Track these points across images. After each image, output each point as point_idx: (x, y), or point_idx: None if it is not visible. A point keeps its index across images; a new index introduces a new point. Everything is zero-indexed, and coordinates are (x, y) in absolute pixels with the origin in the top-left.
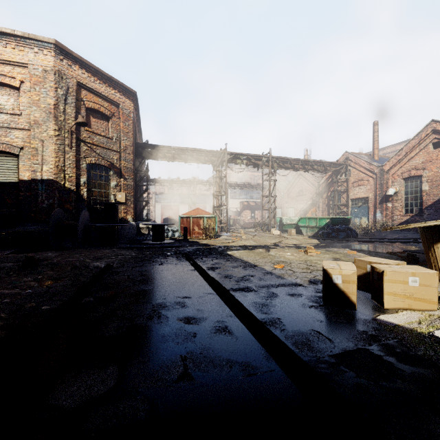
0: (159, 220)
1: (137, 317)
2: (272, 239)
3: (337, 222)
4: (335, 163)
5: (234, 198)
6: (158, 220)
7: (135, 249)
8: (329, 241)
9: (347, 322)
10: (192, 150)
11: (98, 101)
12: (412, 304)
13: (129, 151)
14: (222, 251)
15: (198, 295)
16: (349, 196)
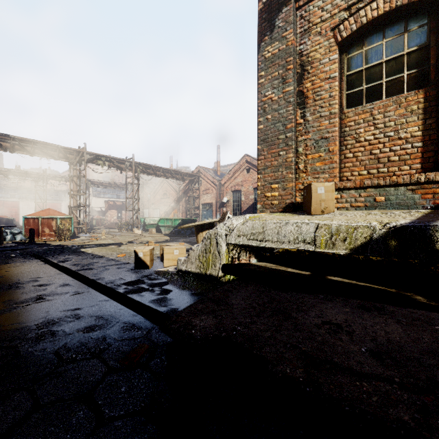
0: None
1: None
2: (132, 238)
3: (187, 222)
4: (190, 174)
5: (98, 196)
6: None
7: None
8: (177, 237)
9: (140, 273)
10: (42, 143)
11: None
12: (176, 263)
13: None
14: (75, 250)
15: (49, 276)
16: (201, 201)
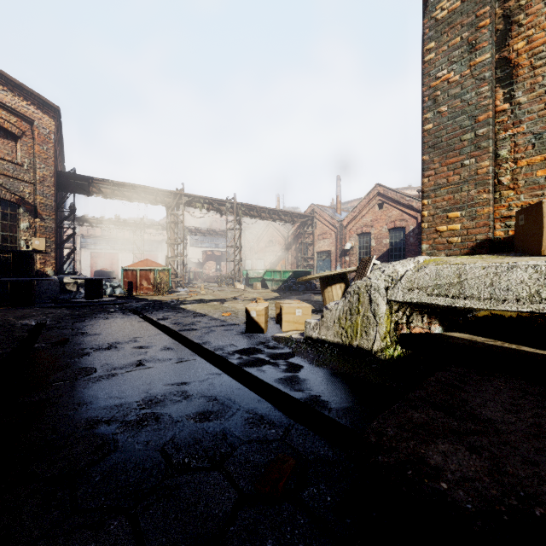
0: (88, 273)
1: (97, 349)
2: (234, 294)
3: (299, 275)
4: (302, 214)
5: (196, 246)
6: (86, 273)
7: (64, 308)
8: (288, 294)
9: (254, 339)
10: (140, 187)
11: (0, 113)
12: (298, 327)
13: (49, 183)
14: (175, 306)
15: (148, 336)
16: (315, 249)
